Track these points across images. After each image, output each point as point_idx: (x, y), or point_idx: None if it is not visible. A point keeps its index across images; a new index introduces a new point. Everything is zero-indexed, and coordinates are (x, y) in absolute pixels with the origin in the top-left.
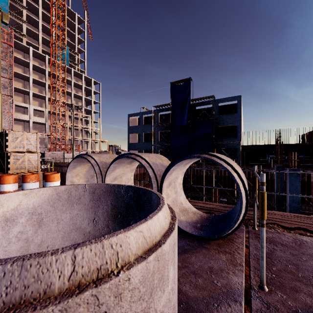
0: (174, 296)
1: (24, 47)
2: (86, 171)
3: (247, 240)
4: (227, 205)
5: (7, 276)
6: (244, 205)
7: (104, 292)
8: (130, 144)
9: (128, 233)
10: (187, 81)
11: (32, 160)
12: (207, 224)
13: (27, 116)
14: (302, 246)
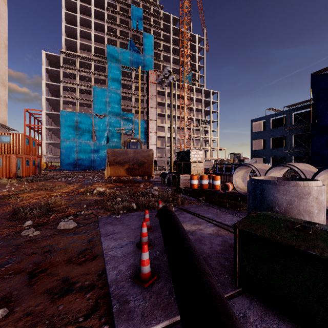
0: (324, 203)
1: (162, 81)
2: (242, 175)
3: None
4: None
5: (293, 182)
6: None
7: (310, 188)
8: (254, 151)
9: (312, 181)
10: None
11: (200, 167)
12: None
13: (164, 133)
14: None
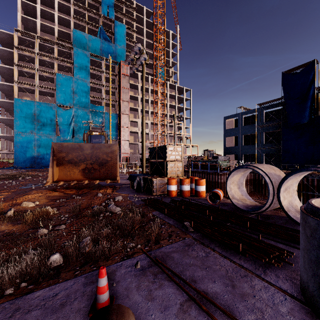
0: None
1: (135, 74)
2: (238, 179)
3: None
4: None
5: None
6: None
7: None
8: (227, 148)
9: None
10: (309, 65)
11: (179, 167)
12: None
13: (137, 128)
14: None
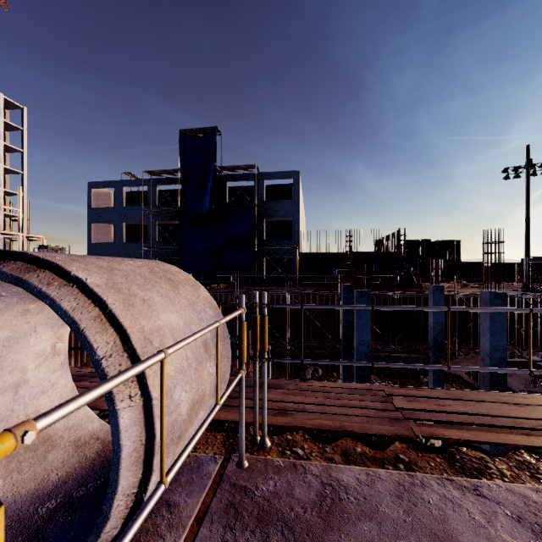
0: None
1: None
2: None
3: (194, 532)
4: (231, 377)
5: None
6: (138, 452)
7: None
8: (94, 245)
9: None
10: (210, 132)
11: None
12: (85, 494)
13: None
14: (335, 515)
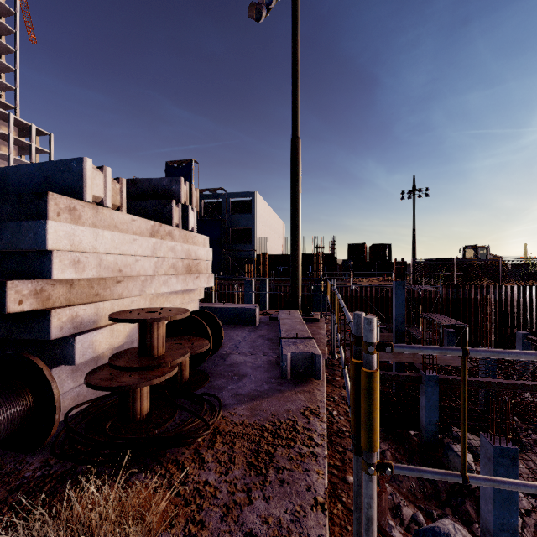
0: None
1: None
2: None
3: None
4: None
5: None
6: None
7: None
8: None
9: None
10: (188, 163)
11: None
12: None
13: None
14: None
